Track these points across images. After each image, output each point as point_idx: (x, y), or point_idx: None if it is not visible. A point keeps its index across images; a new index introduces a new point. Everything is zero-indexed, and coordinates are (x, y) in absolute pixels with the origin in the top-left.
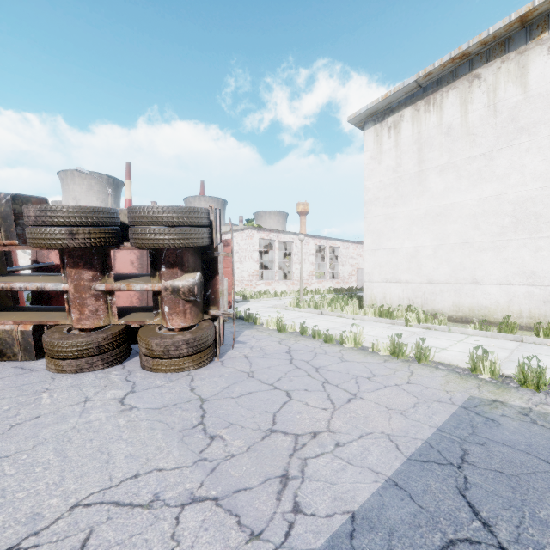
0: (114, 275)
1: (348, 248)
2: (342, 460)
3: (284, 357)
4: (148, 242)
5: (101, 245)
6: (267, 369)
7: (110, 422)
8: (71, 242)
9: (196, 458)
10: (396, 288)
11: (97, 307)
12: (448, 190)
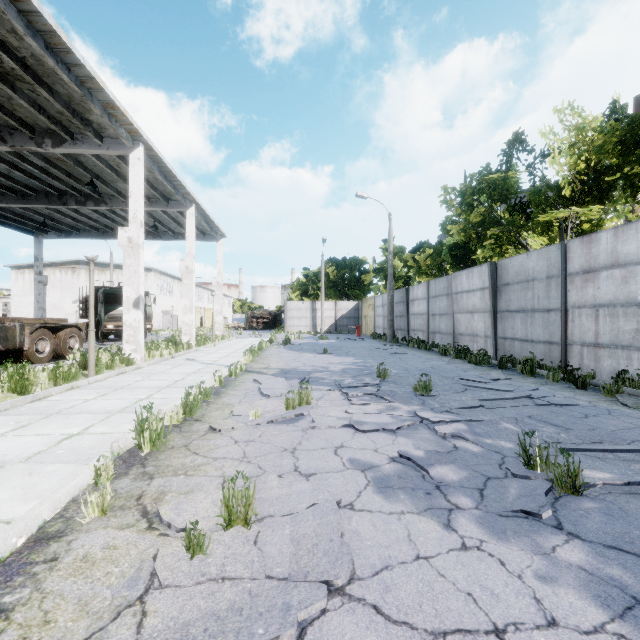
0: None
1: None
2: None
3: None
4: None
5: None
6: None
7: None
8: None
9: None
10: None
11: None
12: None
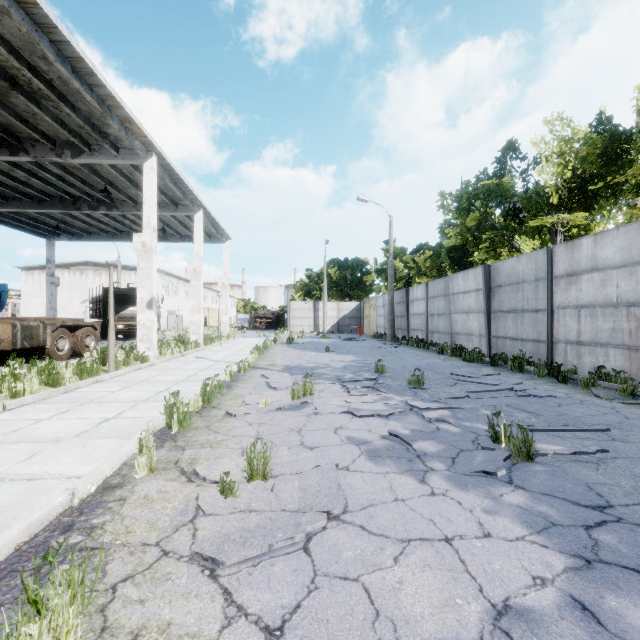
0: None
1: None
2: None
3: None
4: None
5: None
6: None
7: None
8: None
9: None
10: None
11: None
12: None
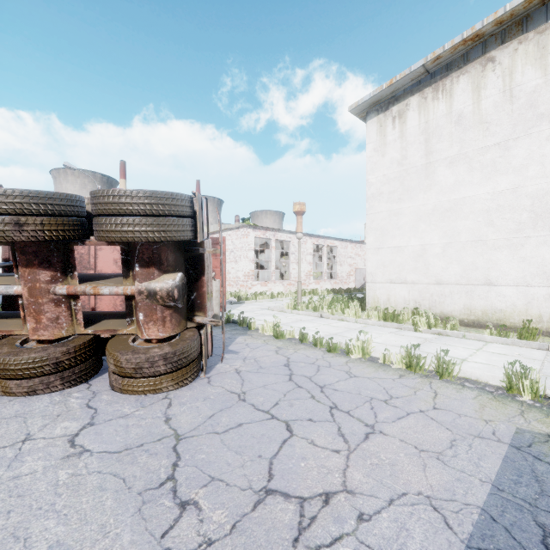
0: (83, 275)
1: (346, 248)
2: (371, 549)
3: (283, 372)
4: (113, 235)
5: (59, 239)
6: (262, 388)
7: (46, 477)
8: (18, 235)
9: (154, 549)
10: (401, 289)
11: (58, 314)
12: (458, 183)
